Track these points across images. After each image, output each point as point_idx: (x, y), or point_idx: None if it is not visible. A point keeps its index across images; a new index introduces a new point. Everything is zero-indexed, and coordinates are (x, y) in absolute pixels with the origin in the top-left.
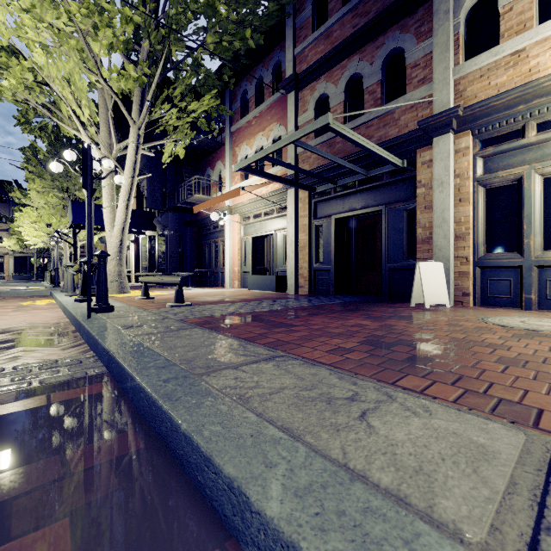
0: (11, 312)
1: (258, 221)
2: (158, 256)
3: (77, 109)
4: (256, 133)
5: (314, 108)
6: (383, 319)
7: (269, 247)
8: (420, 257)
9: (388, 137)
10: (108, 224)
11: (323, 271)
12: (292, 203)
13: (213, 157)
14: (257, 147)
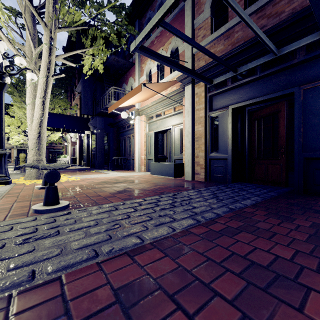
0: None
1: (159, 119)
2: (91, 148)
3: None
4: (158, 49)
5: (210, 6)
6: None
7: (168, 140)
8: None
9: (306, 5)
10: (29, 119)
11: (219, 160)
12: (188, 98)
13: (127, 75)
14: None
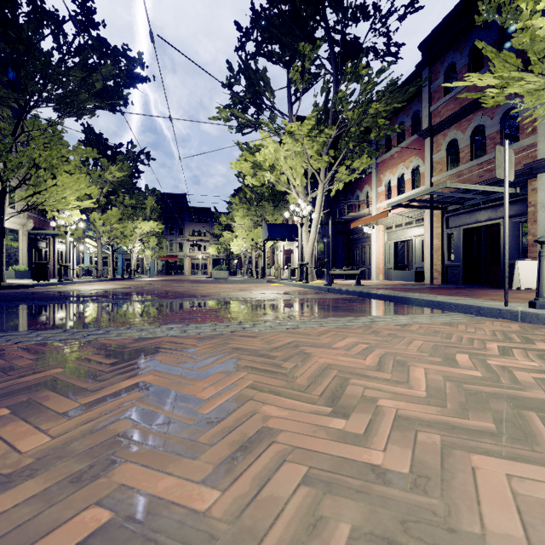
0: (278, 287)
1: (399, 230)
2: (317, 257)
3: (291, 179)
4: (398, 164)
5: (446, 148)
6: (477, 291)
7: (409, 248)
8: (530, 256)
9: None
10: (305, 241)
11: (453, 267)
12: (427, 218)
13: (361, 181)
14: (399, 174)
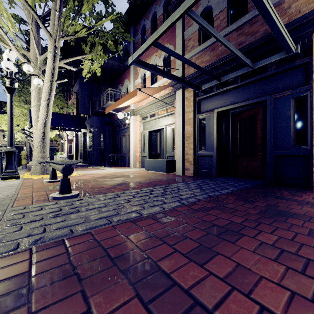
0: None
1: (153, 119)
2: (88, 146)
3: (5, 26)
4: (152, 55)
5: None
6: None
7: (161, 138)
8: None
9: None
10: (34, 119)
11: (206, 157)
12: (179, 101)
13: (123, 77)
14: None
